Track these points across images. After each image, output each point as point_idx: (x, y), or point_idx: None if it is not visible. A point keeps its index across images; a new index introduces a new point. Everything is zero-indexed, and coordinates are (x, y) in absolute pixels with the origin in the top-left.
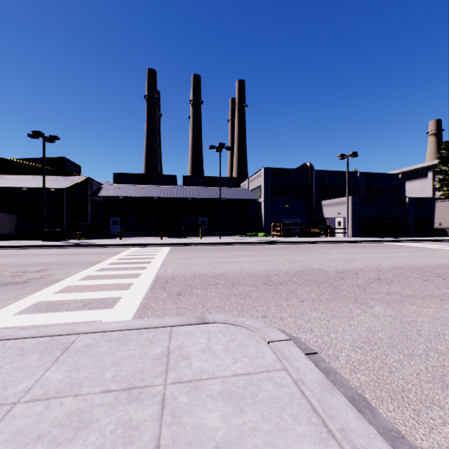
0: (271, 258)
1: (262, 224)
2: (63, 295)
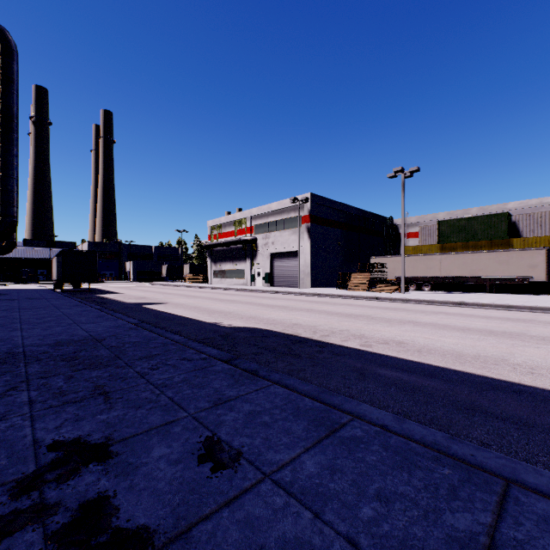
0: None
1: None
2: None
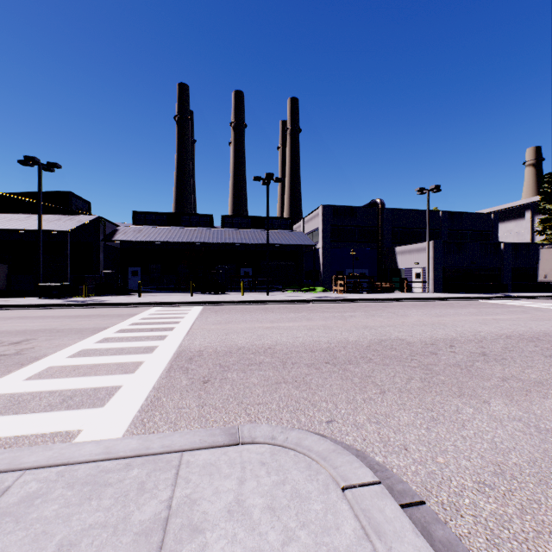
0: (334, 322)
1: (320, 276)
2: (37, 383)
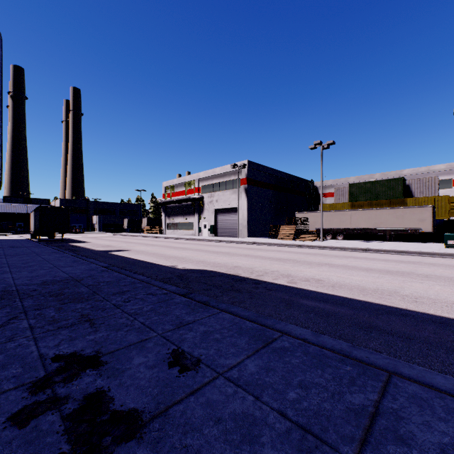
0: None
1: None
2: None
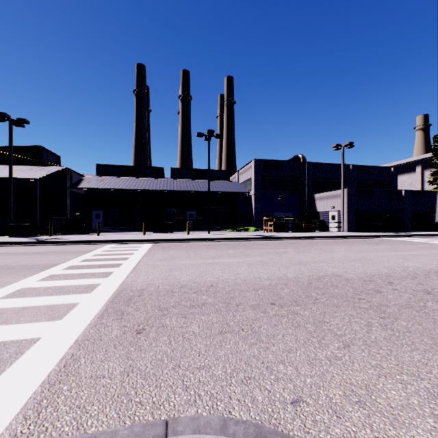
0: (270, 258)
1: (252, 218)
2: None
